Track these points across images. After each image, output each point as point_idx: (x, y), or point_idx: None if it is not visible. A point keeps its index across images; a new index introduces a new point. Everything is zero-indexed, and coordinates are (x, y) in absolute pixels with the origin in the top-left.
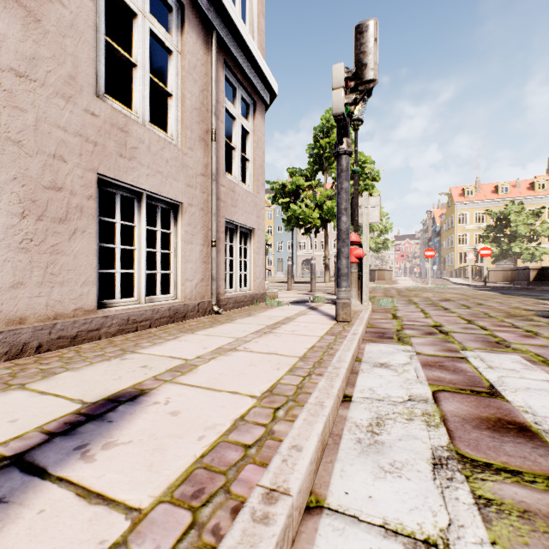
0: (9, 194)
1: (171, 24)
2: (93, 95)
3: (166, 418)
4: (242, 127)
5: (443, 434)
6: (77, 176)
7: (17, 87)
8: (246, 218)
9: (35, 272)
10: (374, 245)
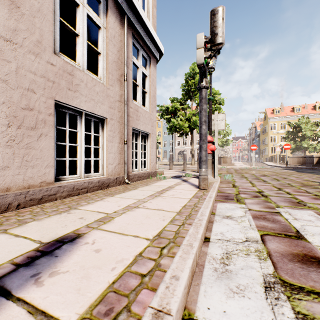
0: (0, 112)
1: (100, 11)
2: (52, 53)
3: (92, 254)
4: (142, 73)
5: (269, 265)
6: (42, 101)
7: (5, 47)
8: (145, 127)
9: (16, 160)
10: (220, 143)
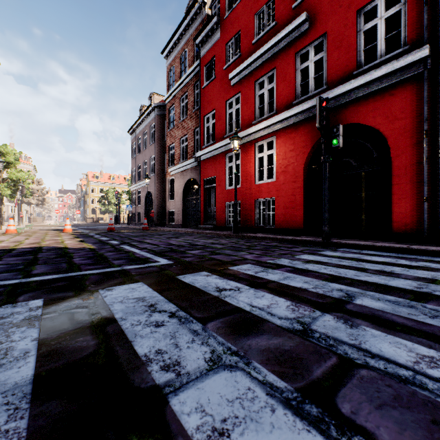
0: None
1: None
2: None
3: None
4: None
5: None
6: None
7: None
8: None
9: None
10: (35, 202)
